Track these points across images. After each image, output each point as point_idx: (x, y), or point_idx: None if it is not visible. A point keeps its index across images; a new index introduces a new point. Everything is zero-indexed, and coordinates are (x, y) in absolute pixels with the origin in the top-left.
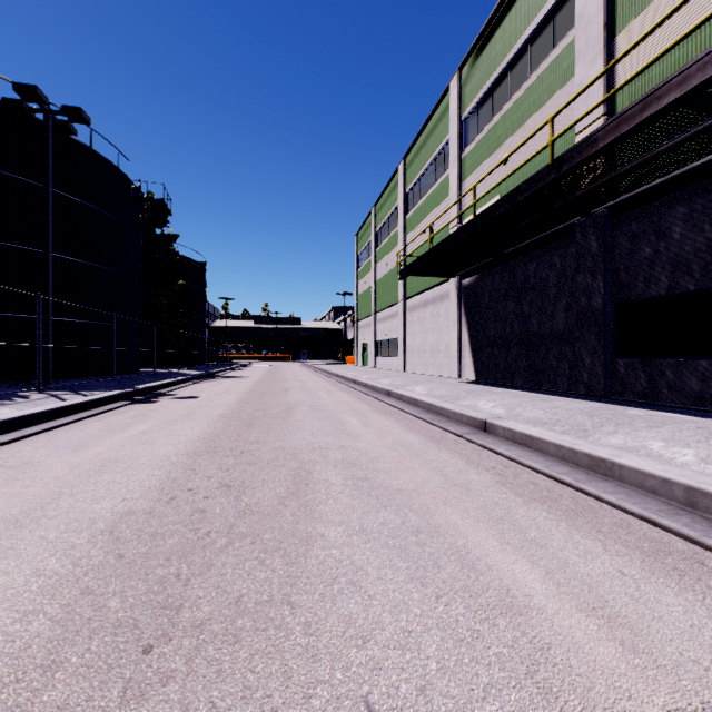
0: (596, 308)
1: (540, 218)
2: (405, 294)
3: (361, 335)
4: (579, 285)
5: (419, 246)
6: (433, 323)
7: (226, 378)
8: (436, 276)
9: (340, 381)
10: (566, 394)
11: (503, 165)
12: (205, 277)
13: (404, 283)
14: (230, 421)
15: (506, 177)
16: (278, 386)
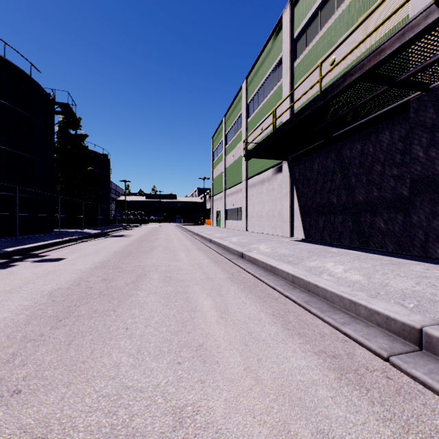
0: (436, 176)
1: (382, 92)
2: (247, 175)
3: (215, 205)
4: (414, 156)
5: (263, 130)
6: (268, 195)
7: (112, 237)
8: (273, 158)
9: (199, 239)
10: (400, 254)
11: (330, 65)
12: (109, 166)
13: (246, 167)
14: (48, 305)
15: (363, 40)
16: (148, 245)
